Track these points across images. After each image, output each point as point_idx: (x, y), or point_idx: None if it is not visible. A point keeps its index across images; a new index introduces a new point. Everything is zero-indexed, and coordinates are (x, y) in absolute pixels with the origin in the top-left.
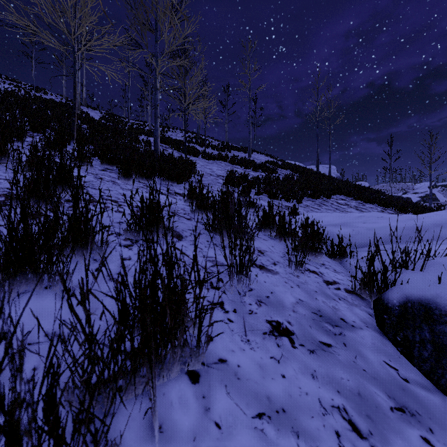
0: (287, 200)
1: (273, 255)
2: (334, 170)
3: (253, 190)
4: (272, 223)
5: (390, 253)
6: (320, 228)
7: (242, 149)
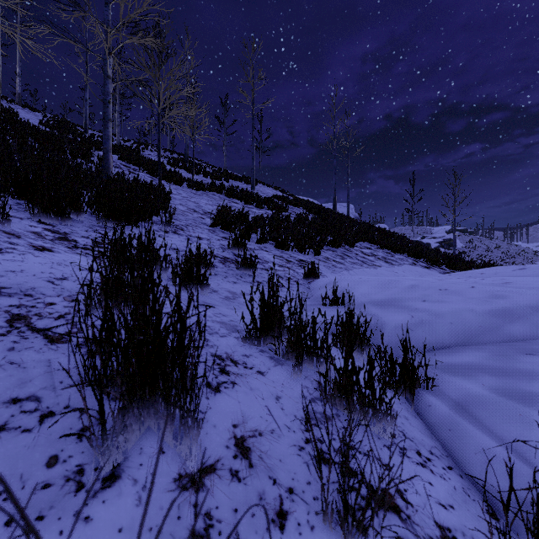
0: (301, 251)
1: (278, 449)
2: (352, 209)
3: (255, 235)
4: (277, 325)
5: (517, 396)
6: (356, 307)
7: (244, 179)
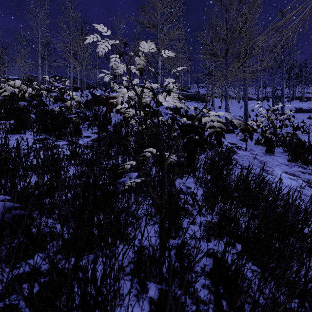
0: None
1: None
2: None
3: None
4: None
5: None
6: None
7: None
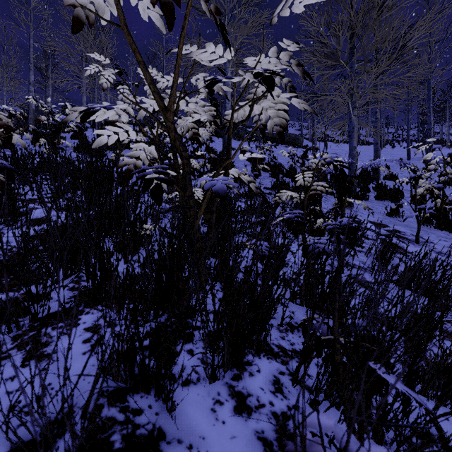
0: None
1: None
2: None
3: None
4: None
5: None
6: None
7: None
